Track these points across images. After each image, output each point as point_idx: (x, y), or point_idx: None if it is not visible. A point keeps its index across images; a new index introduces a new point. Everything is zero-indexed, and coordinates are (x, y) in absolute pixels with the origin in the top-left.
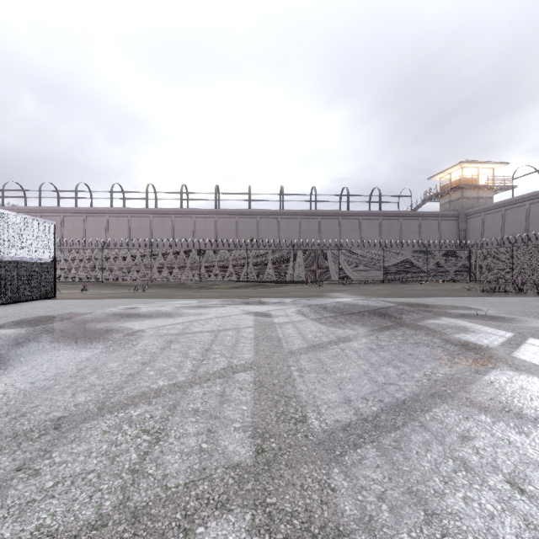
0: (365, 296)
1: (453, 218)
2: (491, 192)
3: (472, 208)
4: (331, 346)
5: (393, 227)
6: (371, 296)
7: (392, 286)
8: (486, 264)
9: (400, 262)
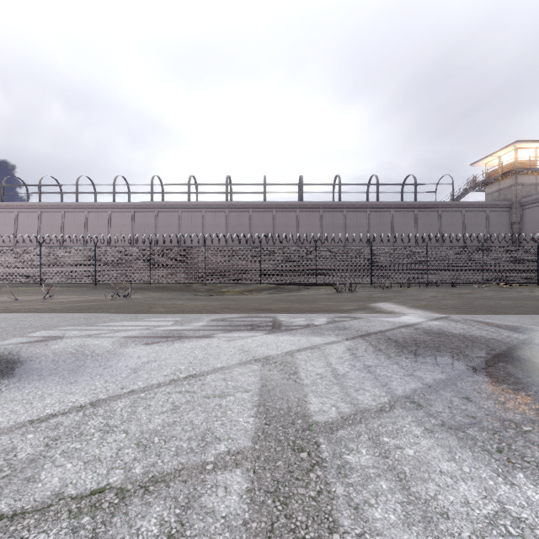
0: (436, 311)
1: (504, 209)
2: None
3: (528, 196)
4: None
5: (431, 221)
6: (446, 311)
7: (446, 292)
8: None
9: (448, 260)
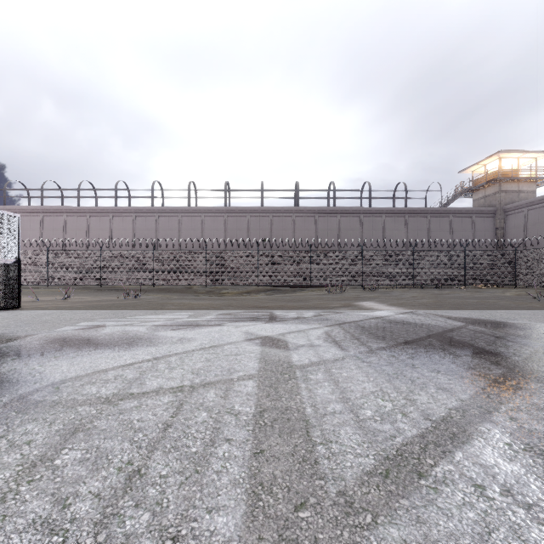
0: (408, 308)
1: (489, 215)
2: (533, 185)
3: (511, 203)
4: (437, 465)
5: (421, 226)
6: (415, 308)
7: (428, 292)
8: (537, 266)
9: (433, 264)
